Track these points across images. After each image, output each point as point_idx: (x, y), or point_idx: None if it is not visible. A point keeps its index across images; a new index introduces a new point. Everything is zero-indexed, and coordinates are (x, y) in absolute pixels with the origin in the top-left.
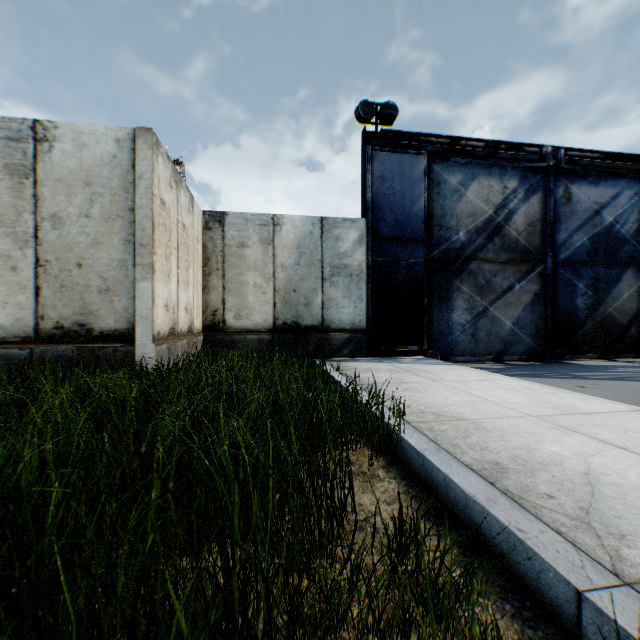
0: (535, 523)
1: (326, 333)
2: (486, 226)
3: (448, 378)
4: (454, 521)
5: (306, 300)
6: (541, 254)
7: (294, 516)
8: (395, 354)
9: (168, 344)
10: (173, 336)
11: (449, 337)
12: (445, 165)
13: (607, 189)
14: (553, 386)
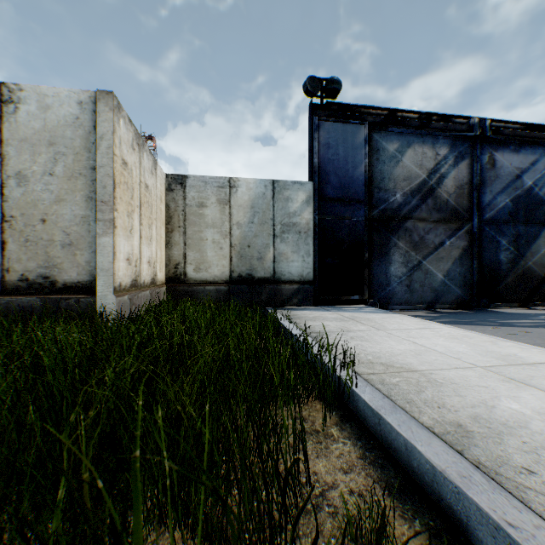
0: (525, 513)
1: (277, 284)
2: (420, 189)
3: (390, 326)
4: (420, 496)
5: (259, 255)
6: (469, 214)
7: (236, 533)
8: (339, 303)
9: (130, 295)
10: (135, 287)
11: (387, 288)
12: (383, 134)
13: (527, 156)
14: (486, 333)
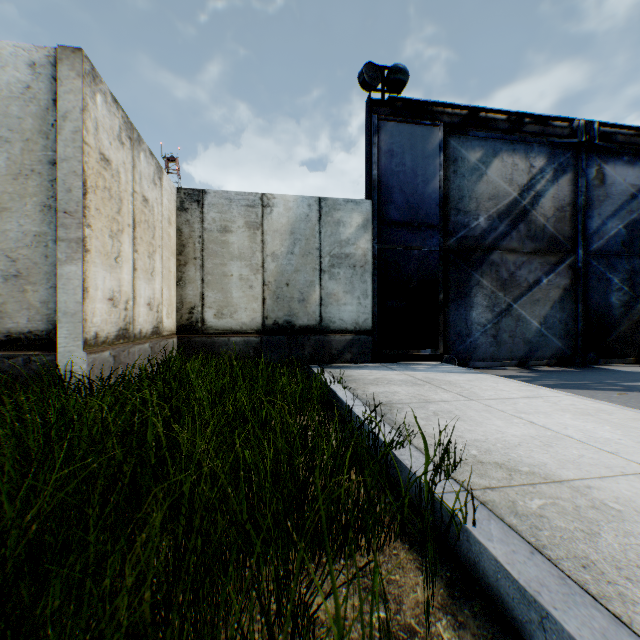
0: None
1: (325, 334)
2: (510, 210)
3: (484, 394)
4: None
5: (301, 295)
6: (571, 243)
7: None
8: (405, 359)
9: (114, 350)
10: (126, 339)
11: (467, 339)
12: (463, 139)
13: None
14: (614, 403)
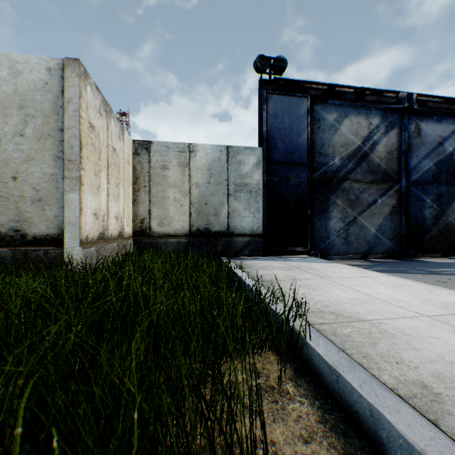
0: None
1: (231, 237)
2: (355, 154)
3: (333, 275)
4: None
5: (215, 211)
6: (397, 176)
7: None
8: (285, 253)
9: (97, 247)
10: (103, 240)
11: (327, 240)
12: (324, 106)
13: (448, 126)
14: (418, 281)
